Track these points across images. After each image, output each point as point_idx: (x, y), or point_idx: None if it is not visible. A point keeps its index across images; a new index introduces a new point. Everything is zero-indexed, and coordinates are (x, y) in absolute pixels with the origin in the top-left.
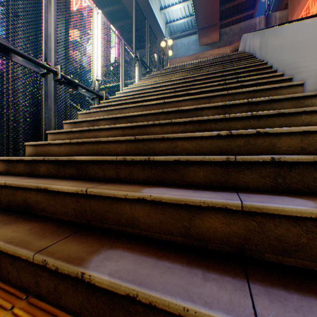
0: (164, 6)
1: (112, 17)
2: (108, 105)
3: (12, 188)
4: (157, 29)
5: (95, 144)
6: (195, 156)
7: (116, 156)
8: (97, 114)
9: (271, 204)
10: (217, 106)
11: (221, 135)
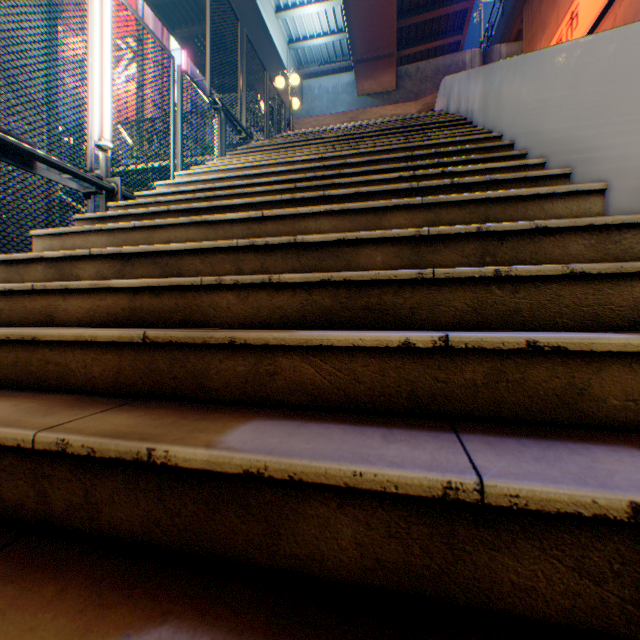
0: (284, 4)
1: (169, 14)
2: (123, 214)
3: None
4: (270, 52)
5: (24, 349)
6: (326, 461)
7: (34, 432)
8: (84, 238)
9: None
10: (398, 237)
11: (416, 347)
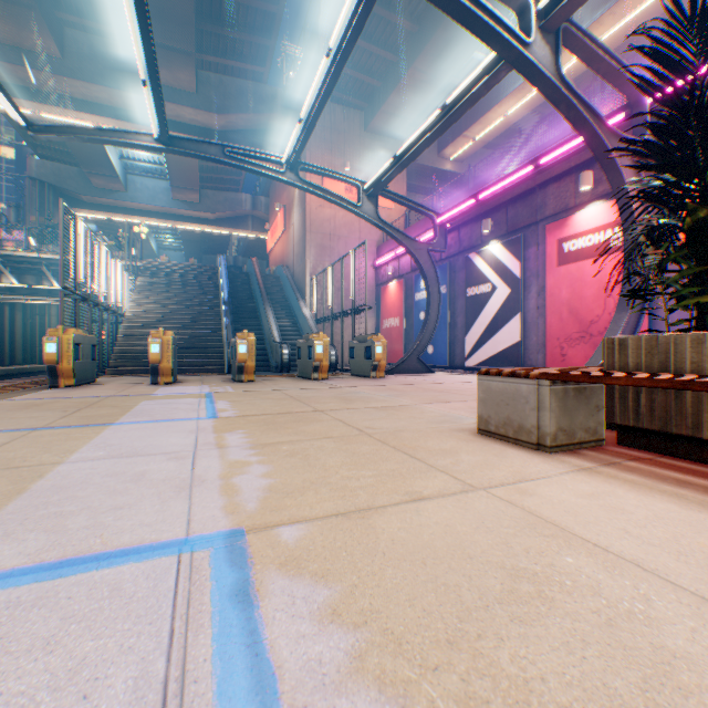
0: None
1: None
2: (138, 325)
3: (144, 362)
4: (110, 167)
5: None
6: (194, 354)
7: None
8: (136, 332)
9: (205, 360)
10: (198, 338)
11: (199, 349)
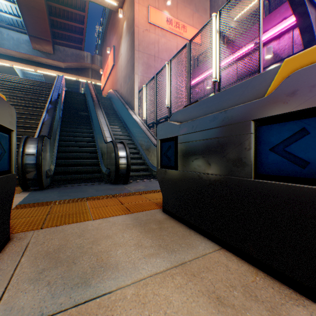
0: None
1: None
2: None
3: None
4: None
5: None
6: None
7: None
8: None
9: None
10: None
11: None
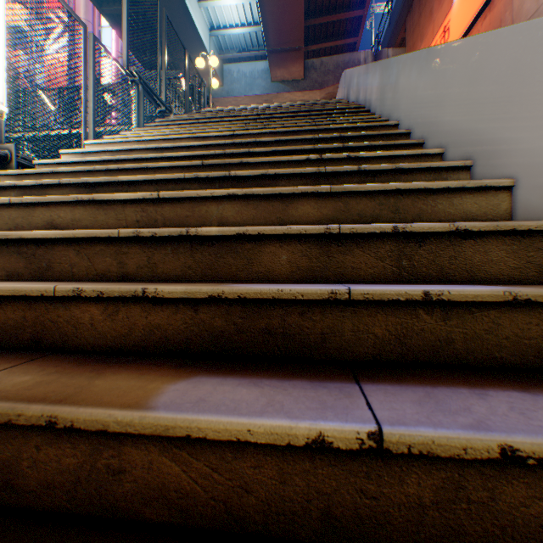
0: None
1: None
2: (7, 185)
3: None
4: (194, 35)
5: None
6: None
7: None
8: None
9: None
10: (306, 234)
11: (334, 447)
